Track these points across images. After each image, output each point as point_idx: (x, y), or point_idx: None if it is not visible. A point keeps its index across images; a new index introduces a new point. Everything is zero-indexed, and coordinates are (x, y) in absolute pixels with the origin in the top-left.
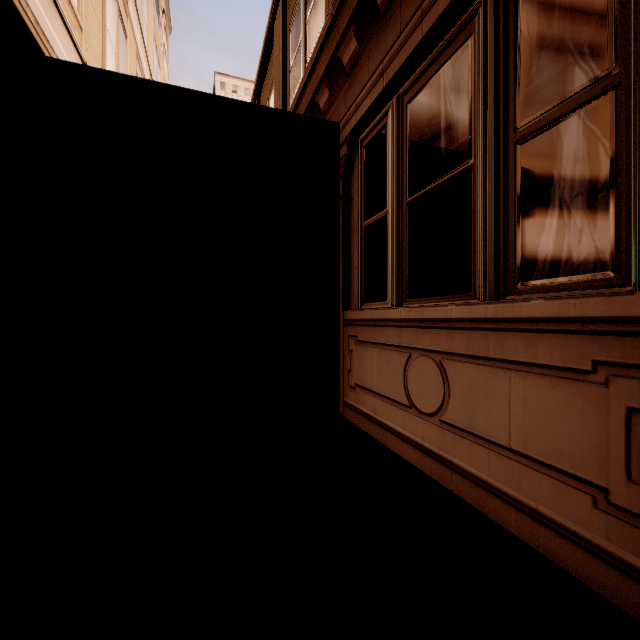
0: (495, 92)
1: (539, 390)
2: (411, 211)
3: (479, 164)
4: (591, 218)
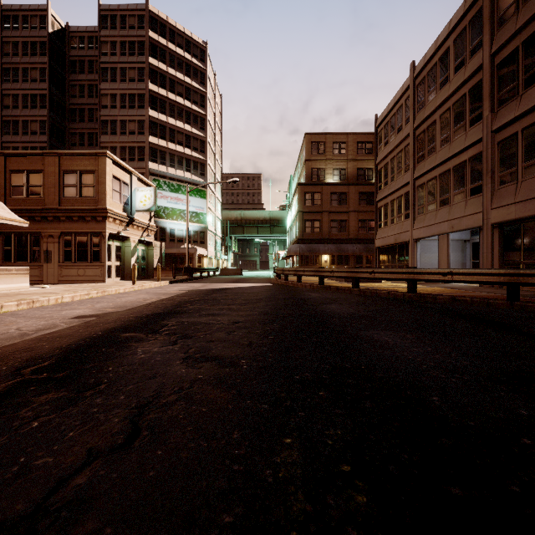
0: (31, 244)
1: (35, 270)
2: (18, 251)
3: (29, 249)
4: (39, 258)
